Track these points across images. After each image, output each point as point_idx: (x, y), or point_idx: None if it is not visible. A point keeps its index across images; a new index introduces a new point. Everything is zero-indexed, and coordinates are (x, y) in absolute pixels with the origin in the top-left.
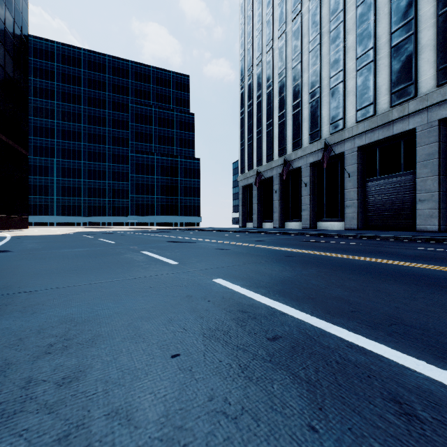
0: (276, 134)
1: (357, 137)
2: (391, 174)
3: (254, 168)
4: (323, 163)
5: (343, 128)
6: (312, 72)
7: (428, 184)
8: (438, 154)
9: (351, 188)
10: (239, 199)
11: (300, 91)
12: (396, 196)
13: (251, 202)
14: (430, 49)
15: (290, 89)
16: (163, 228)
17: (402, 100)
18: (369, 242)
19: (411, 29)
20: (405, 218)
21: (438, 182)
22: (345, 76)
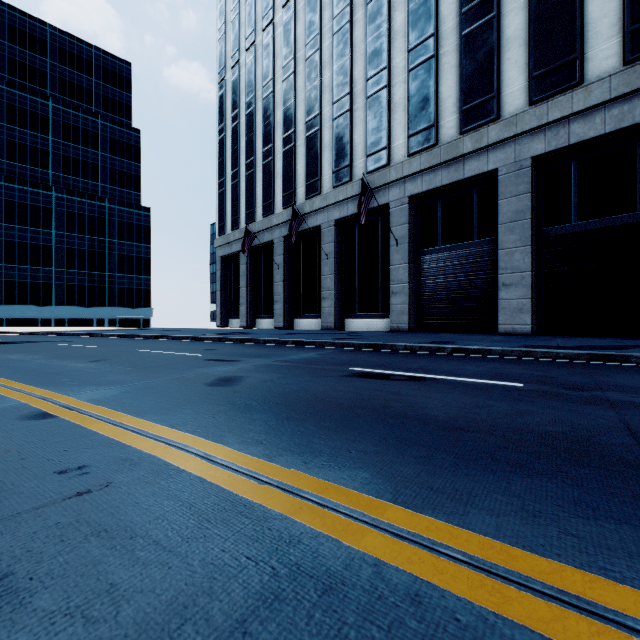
0: (280, 169)
1: (409, 179)
2: (458, 244)
3: (242, 226)
4: (359, 215)
5: (388, 163)
6: (338, 68)
7: (516, 258)
8: (530, 211)
9: (400, 264)
10: (217, 279)
11: (319, 98)
12: (465, 278)
13: (237, 284)
14: (519, 45)
15: (302, 94)
16: (32, 332)
17: (479, 123)
18: (508, 369)
19: (491, 10)
20: (479, 314)
21: (530, 256)
22: (390, 79)
